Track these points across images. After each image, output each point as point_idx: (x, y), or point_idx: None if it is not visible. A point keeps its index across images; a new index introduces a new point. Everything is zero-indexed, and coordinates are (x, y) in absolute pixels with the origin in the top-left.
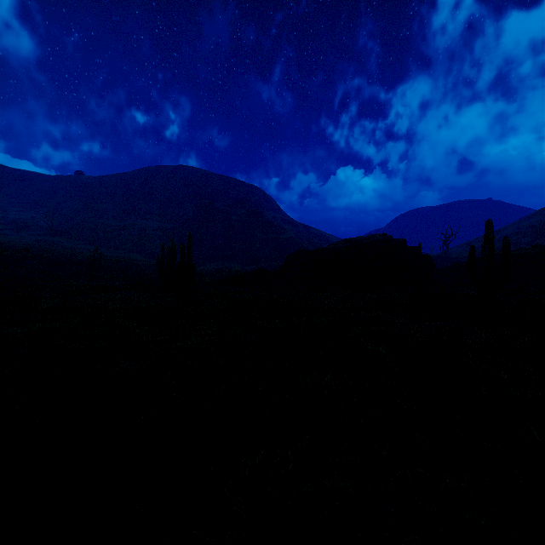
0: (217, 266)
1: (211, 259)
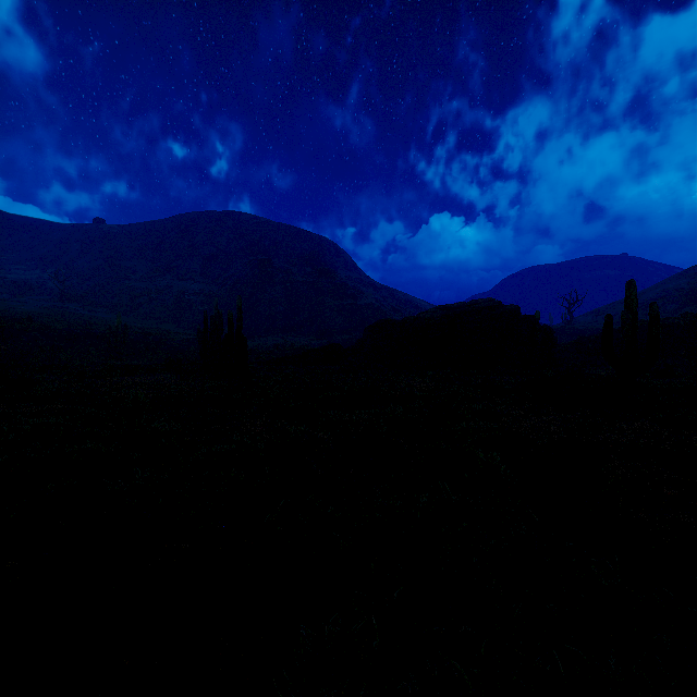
0: (276, 340)
1: (268, 331)
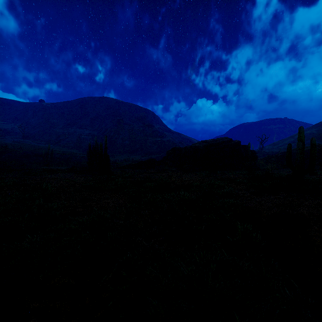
0: (125, 157)
1: (121, 153)
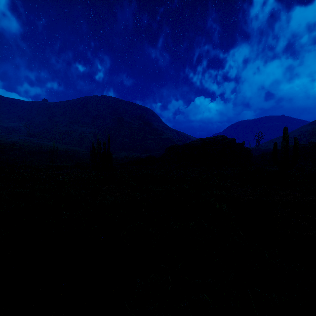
0: (125, 154)
1: (122, 150)
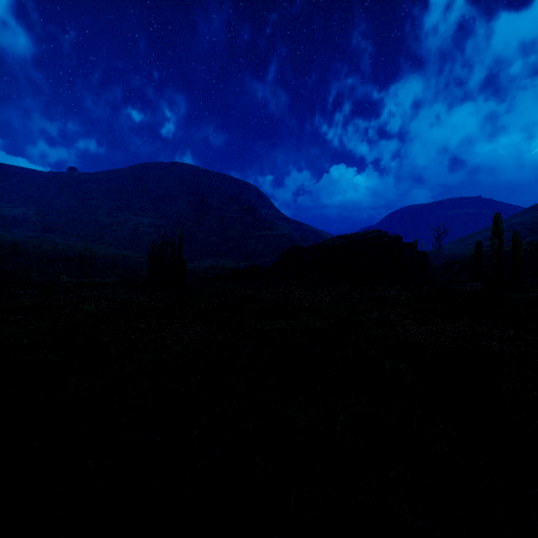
0: (210, 262)
1: (205, 255)
